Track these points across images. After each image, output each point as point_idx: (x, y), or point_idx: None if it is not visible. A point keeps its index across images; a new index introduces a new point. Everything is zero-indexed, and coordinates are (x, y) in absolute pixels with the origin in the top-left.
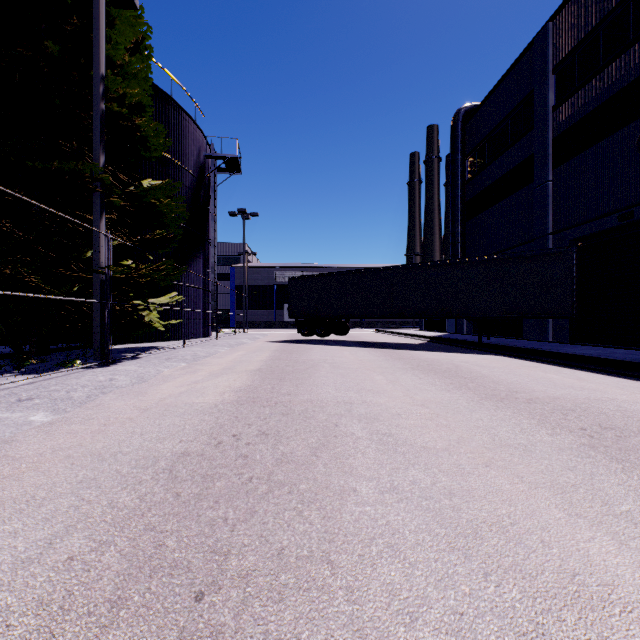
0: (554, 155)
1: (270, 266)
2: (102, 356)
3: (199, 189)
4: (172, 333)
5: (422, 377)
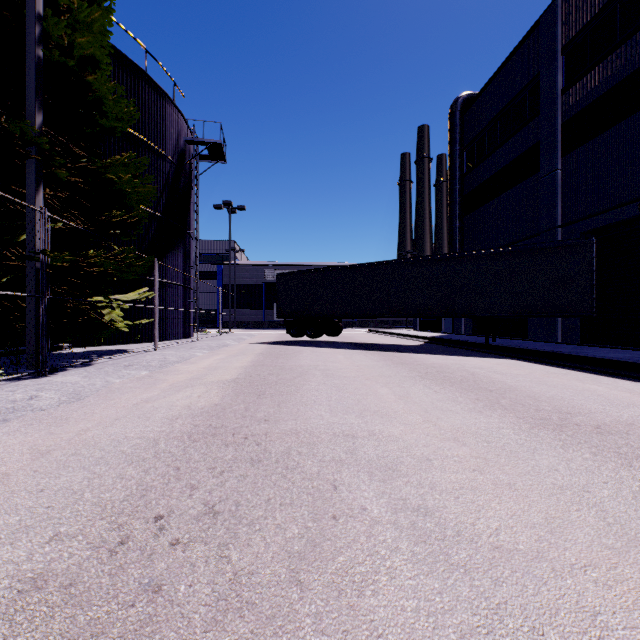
0: (563, 142)
1: (259, 264)
2: (38, 364)
3: (178, 176)
4: (146, 334)
5: (437, 390)
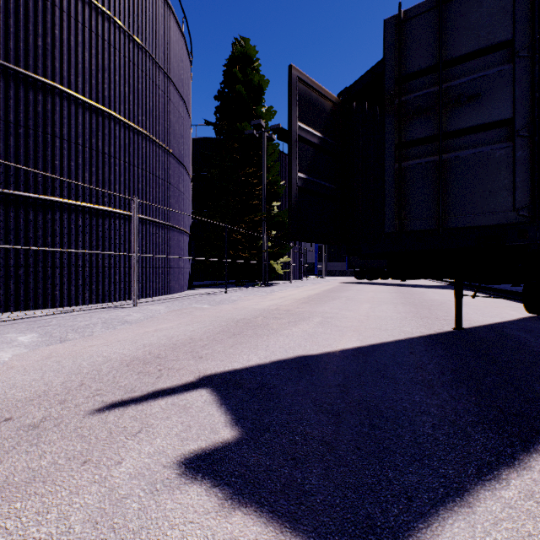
0: None
1: None
2: (265, 283)
3: None
4: (283, 277)
5: (391, 294)
